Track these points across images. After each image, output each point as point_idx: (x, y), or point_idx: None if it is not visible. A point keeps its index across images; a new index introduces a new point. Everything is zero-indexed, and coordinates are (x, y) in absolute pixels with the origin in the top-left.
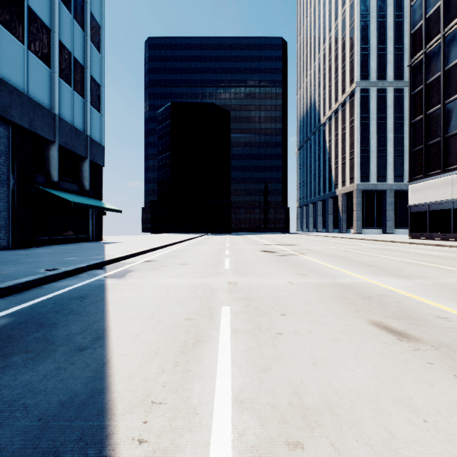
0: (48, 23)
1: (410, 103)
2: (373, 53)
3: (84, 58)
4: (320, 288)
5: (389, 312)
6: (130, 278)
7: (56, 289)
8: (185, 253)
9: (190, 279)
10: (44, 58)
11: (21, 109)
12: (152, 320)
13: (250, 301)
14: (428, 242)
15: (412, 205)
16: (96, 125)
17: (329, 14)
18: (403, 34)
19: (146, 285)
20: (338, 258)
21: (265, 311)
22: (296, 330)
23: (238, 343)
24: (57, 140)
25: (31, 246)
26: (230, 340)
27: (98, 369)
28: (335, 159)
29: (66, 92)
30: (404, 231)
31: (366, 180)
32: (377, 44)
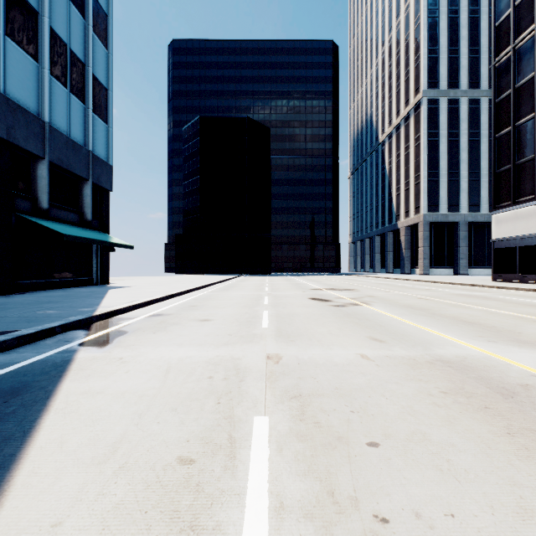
0: (34, 3)
1: (493, 113)
2: (443, 56)
3: (85, 53)
4: (415, 368)
5: None
6: (116, 348)
7: None
8: (210, 301)
9: (208, 349)
10: (29, 48)
11: None
12: (109, 463)
13: (304, 403)
14: (521, 286)
15: (496, 239)
16: (101, 138)
17: (389, 11)
18: (480, 33)
19: (135, 362)
20: (417, 309)
21: (337, 433)
22: (416, 506)
23: None
24: (47, 155)
25: (9, 292)
26: None
27: None
28: (396, 185)
29: (59, 94)
30: (481, 272)
31: (435, 209)
32: (448, 45)
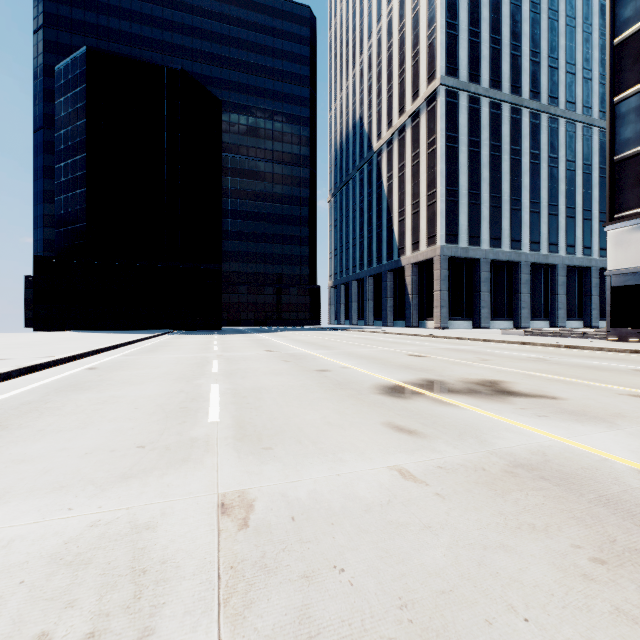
0: None
1: (611, 62)
2: (464, 36)
3: None
4: None
5: None
6: None
7: None
8: None
9: None
10: None
11: None
12: None
13: None
14: None
15: (619, 271)
16: None
17: None
18: (501, 20)
19: None
20: None
21: None
22: None
23: None
24: None
25: None
26: None
27: None
28: (399, 207)
29: None
30: (500, 324)
31: (454, 241)
32: (468, 24)
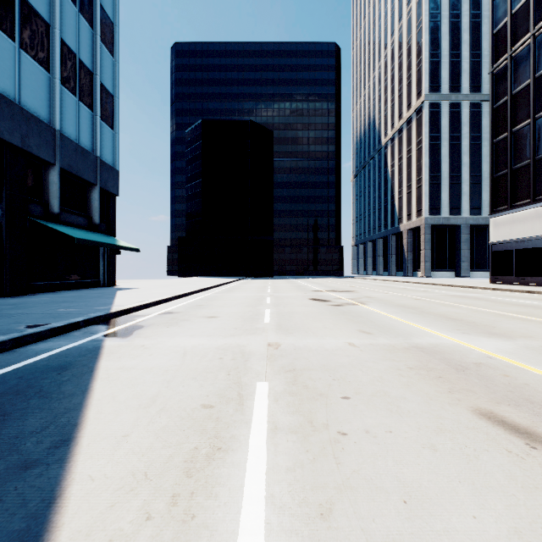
0: (46, 16)
1: (491, 119)
2: (445, 60)
3: (93, 62)
4: (392, 352)
5: (499, 393)
6: (137, 338)
7: (31, 354)
8: (215, 302)
9: (217, 339)
10: (41, 59)
11: (10, 122)
12: (152, 407)
13: (297, 374)
14: (516, 288)
15: (494, 242)
16: (108, 144)
17: (392, 14)
18: (481, 37)
19: (156, 348)
20: (409, 308)
21: (320, 392)
22: (368, 428)
23: (278, 454)
24: (58, 161)
25: (23, 293)
26: (267, 448)
27: (38, 513)
28: (398, 188)
29: (69, 103)
30: (482, 274)
31: (437, 213)
32: (449, 49)
